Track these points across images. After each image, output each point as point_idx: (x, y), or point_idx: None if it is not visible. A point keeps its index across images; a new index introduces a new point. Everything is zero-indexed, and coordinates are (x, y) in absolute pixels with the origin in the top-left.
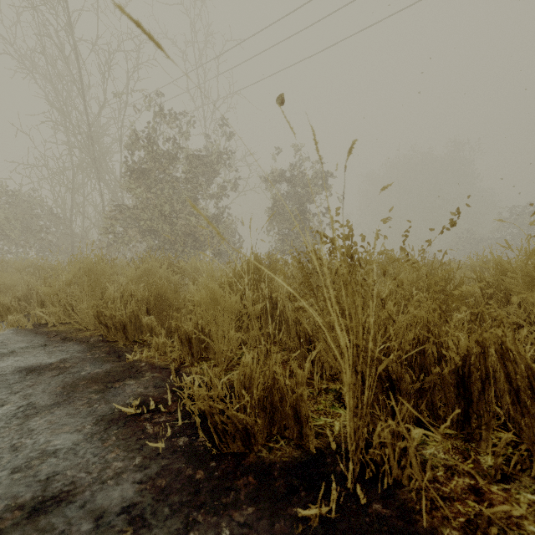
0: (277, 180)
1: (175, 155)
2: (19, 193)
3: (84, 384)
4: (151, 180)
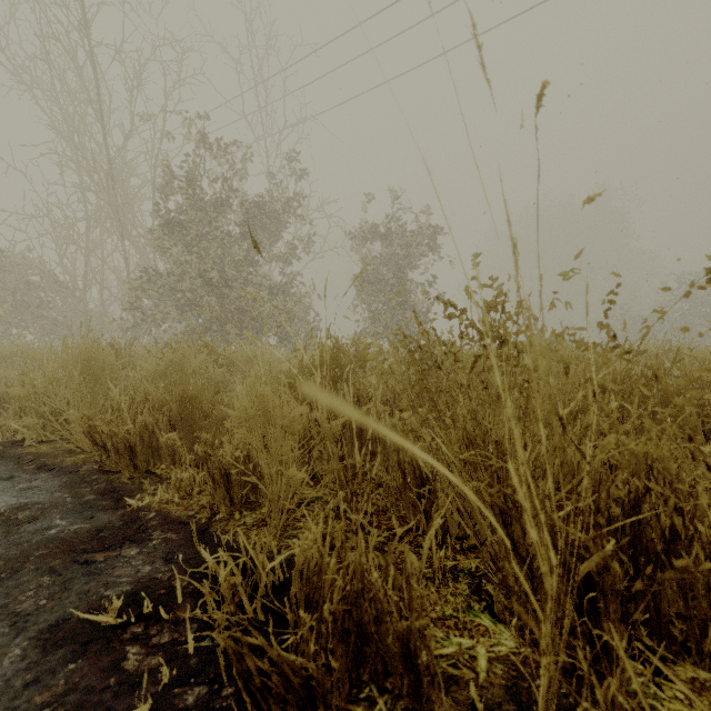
0: (367, 236)
1: (227, 202)
2: (11, 254)
3: (45, 555)
4: (193, 236)
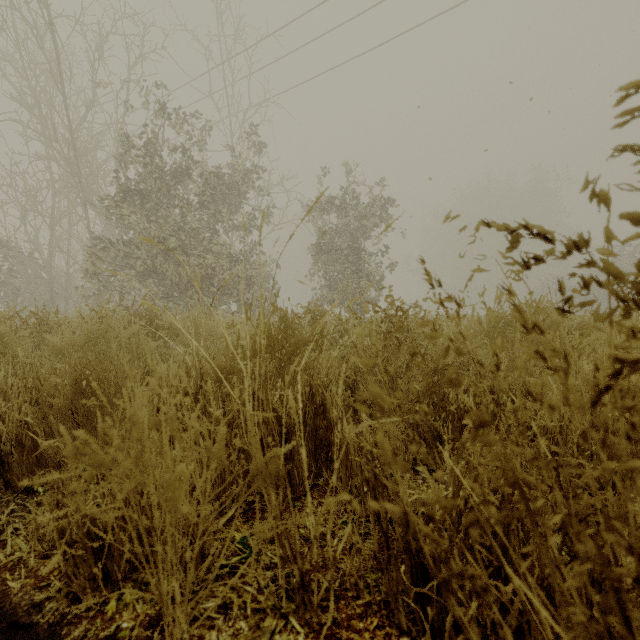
0: (323, 208)
1: (186, 171)
2: None
3: None
4: (152, 204)
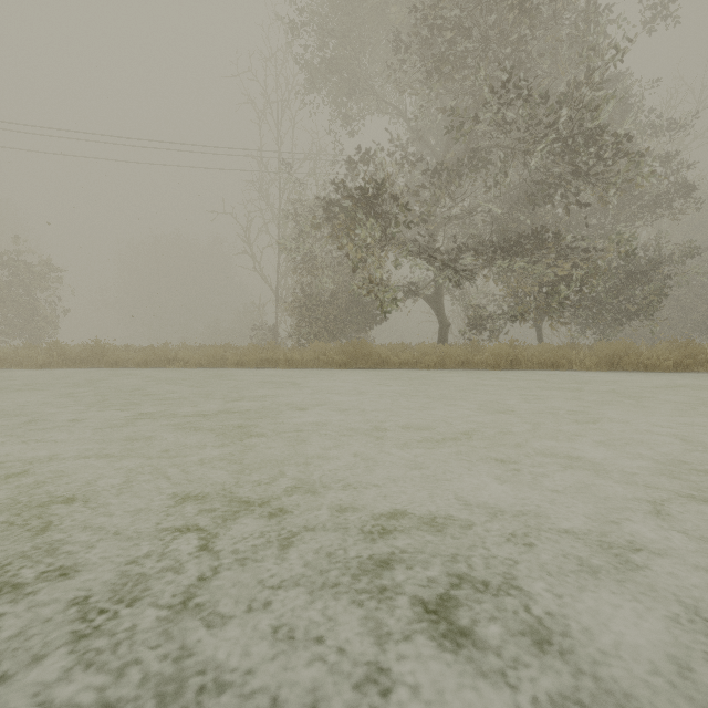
0: (5, 268)
1: None
2: None
3: None
4: None
